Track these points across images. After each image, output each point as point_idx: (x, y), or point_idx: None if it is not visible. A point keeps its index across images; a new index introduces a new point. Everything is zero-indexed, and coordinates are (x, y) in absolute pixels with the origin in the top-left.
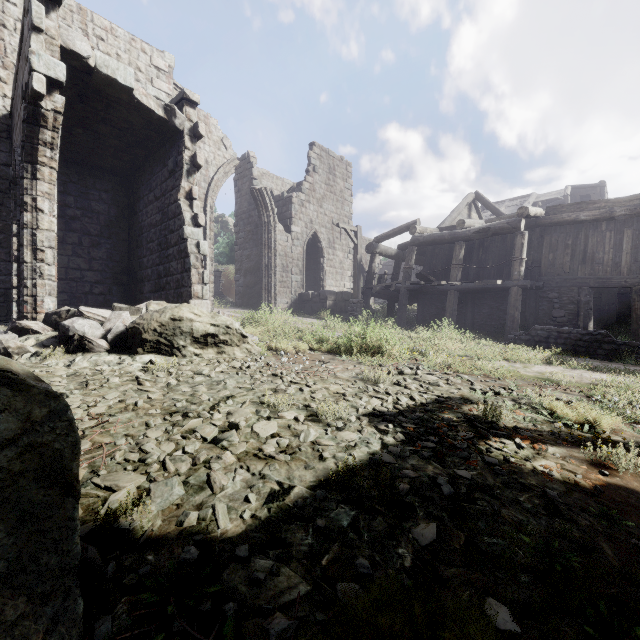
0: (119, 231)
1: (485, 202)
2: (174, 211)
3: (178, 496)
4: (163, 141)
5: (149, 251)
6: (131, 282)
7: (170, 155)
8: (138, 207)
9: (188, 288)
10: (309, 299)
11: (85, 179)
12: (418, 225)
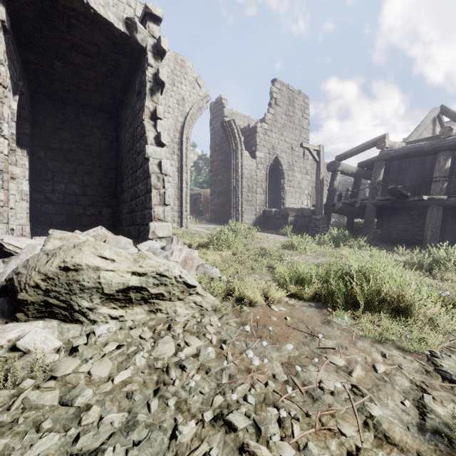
0: (108, 160)
1: (453, 115)
2: (140, 133)
3: None
4: (132, 66)
5: (126, 175)
6: (117, 204)
7: (137, 78)
8: (120, 137)
9: (149, 210)
10: (272, 215)
11: (79, 117)
12: (386, 139)
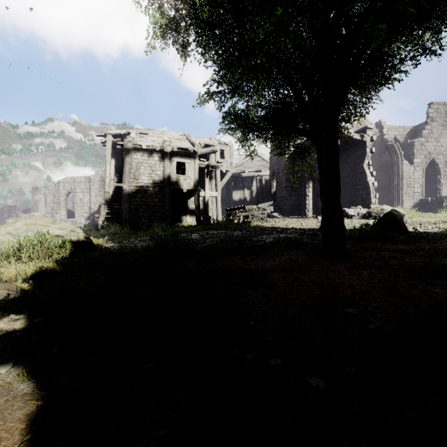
0: None
1: None
2: (360, 171)
3: (412, 230)
4: (355, 145)
5: (345, 187)
6: None
7: (358, 150)
8: None
9: (369, 200)
10: (428, 202)
11: None
12: None
